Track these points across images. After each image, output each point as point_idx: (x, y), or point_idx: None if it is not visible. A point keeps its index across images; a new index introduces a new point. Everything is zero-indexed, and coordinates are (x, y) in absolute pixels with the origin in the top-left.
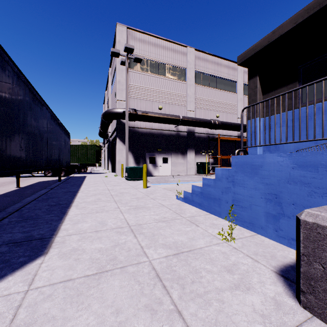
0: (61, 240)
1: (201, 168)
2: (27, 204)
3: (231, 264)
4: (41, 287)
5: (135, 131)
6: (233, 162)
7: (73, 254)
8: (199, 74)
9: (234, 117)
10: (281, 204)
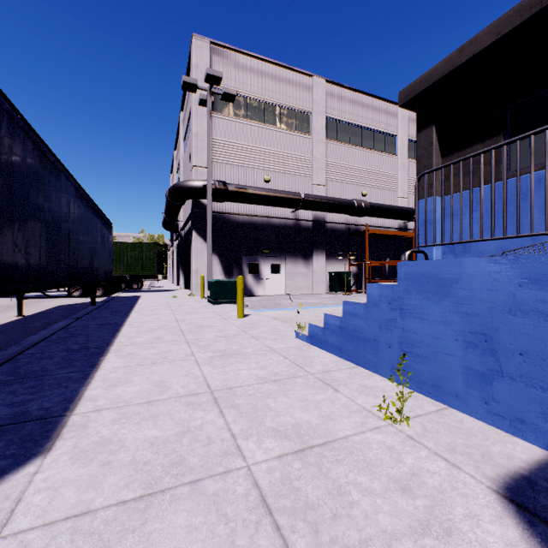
0: (80, 422)
1: (336, 283)
2: (30, 347)
3: (408, 473)
4: (24, 532)
5: (224, 219)
6: (401, 274)
7: (101, 452)
8: (333, 123)
9: (392, 195)
10: (496, 353)
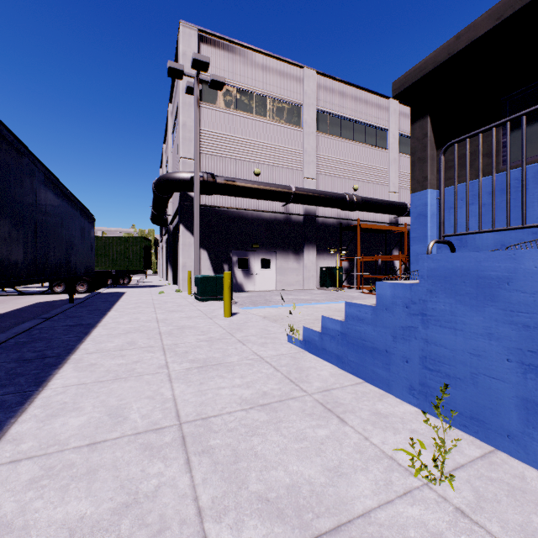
0: None
1: (327, 278)
2: None
3: None
4: None
5: (213, 213)
6: (423, 270)
7: None
8: (324, 116)
9: (383, 190)
10: None
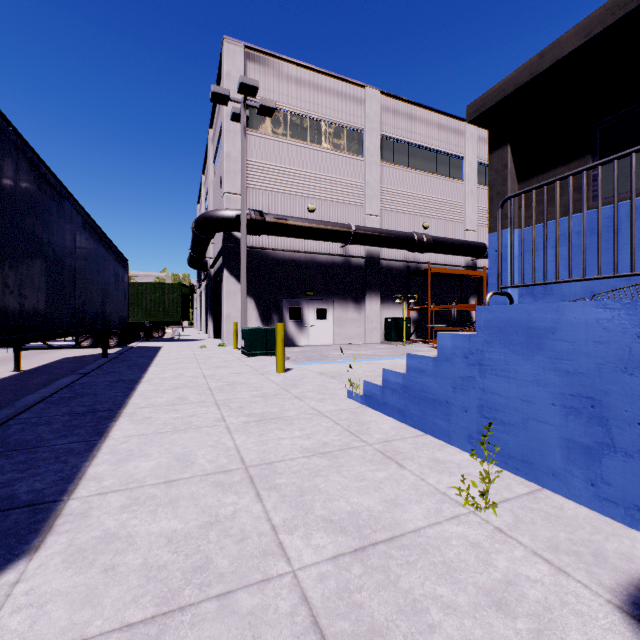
0: (79, 510)
1: (393, 331)
2: (25, 410)
3: (501, 582)
4: None
5: (261, 256)
6: (480, 321)
7: (103, 553)
8: (389, 143)
9: (458, 228)
10: (606, 422)
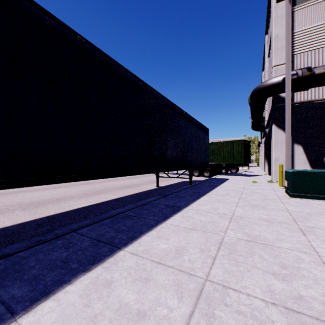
0: None
1: None
2: (94, 223)
3: None
4: None
5: (309, 108)
6: None
7: None
8: None
9: None
10: None
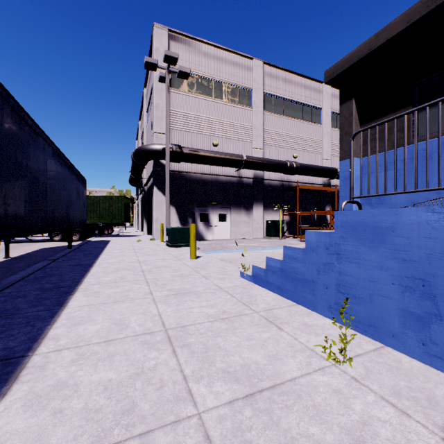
0: (39, 363)
1: (272, 229)
2: (8, 286)
3: (359, 422)
4: None
5: (180, 177)
6: (338, 222)
7: (54, 398)
8: (270, 98)
9: (318, 157)
10: (434, 298)
